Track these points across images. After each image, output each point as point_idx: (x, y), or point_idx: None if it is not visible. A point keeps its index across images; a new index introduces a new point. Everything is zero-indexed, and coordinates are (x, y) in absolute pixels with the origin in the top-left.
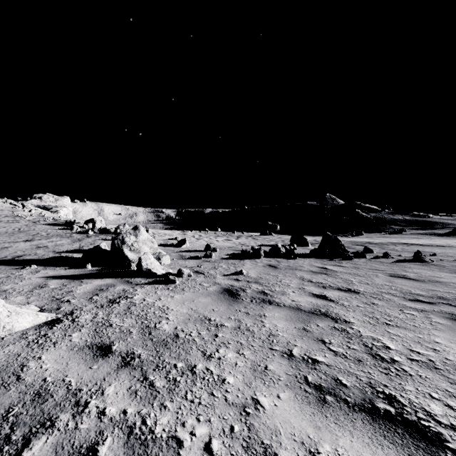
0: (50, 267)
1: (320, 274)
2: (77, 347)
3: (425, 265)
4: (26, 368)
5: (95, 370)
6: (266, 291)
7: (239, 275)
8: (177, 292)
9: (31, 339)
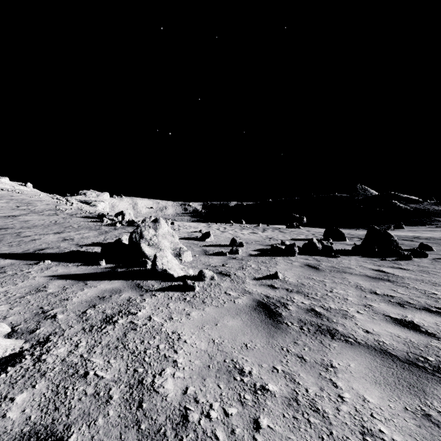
0: (64, 263)
1: (382, 281)
2: (2, 439)
3: None
4: None
5: None
6: (317, 309)
7: (274, 279)
8: (195, 306)
9: None
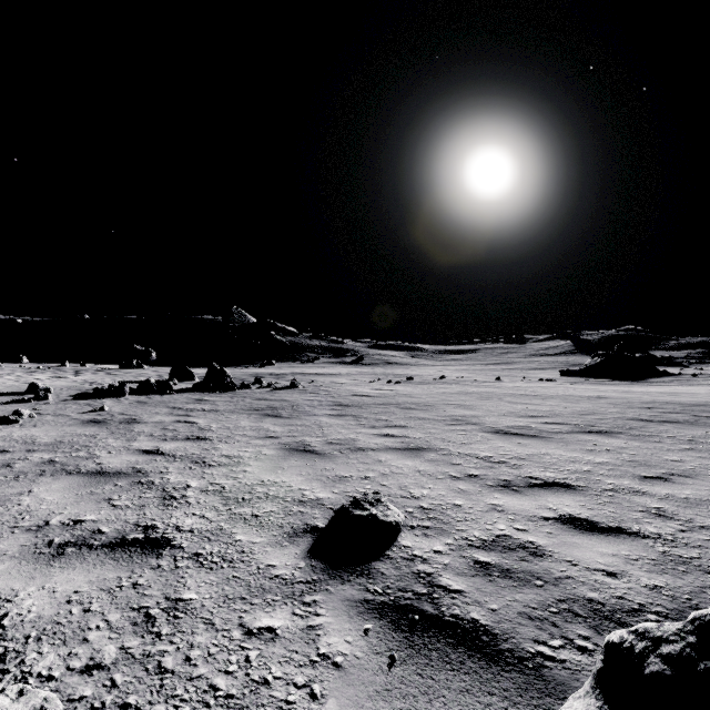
0: None
1: (194, 404)
2: None
3: (294, 390)
4: None
5: (12, 455)
6: (134, 418)
7: (101, 411)
8: (31, 427)
9: None
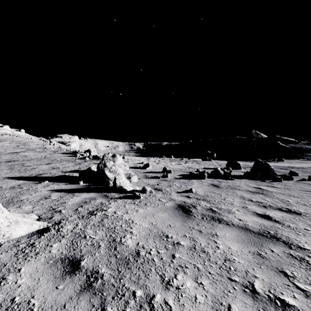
0: (57, 182)
1: (258, 194)
2: (52, 259)
3: None
4: (4, 281)
5: (60, 291)
6: (213, 209)
7: (189, 192)
8: (141, 206)
9: (21, 247)
